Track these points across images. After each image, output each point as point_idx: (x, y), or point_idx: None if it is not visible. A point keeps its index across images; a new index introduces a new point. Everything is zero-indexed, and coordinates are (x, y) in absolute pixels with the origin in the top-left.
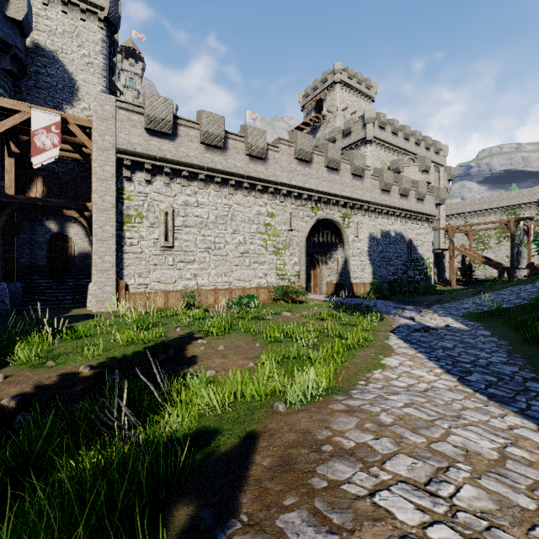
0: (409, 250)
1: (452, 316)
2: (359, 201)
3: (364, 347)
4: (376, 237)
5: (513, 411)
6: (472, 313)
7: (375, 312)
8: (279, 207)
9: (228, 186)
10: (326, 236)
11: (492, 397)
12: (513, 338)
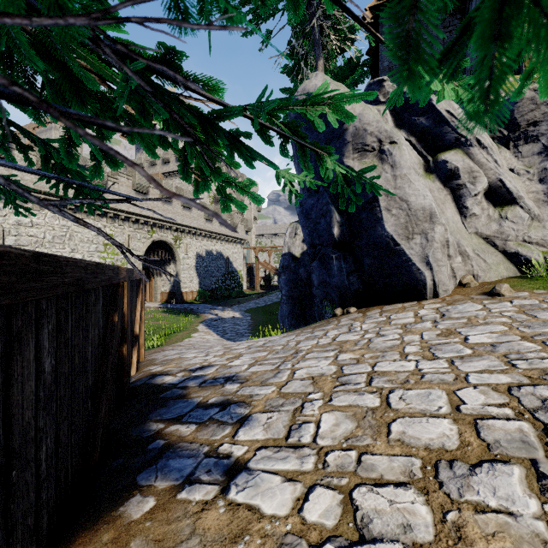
0: (227, 265)
1: (240, 311)
2: (188, 227)
3: (183, 331)
4: (202, 255)
5: (231, 341)
6: (251, 309)
7: (196, 313)
8: (118, 230)
9: (67, 209)
10: (161, 253)
11: (228, 339)
12: (258, 319)
